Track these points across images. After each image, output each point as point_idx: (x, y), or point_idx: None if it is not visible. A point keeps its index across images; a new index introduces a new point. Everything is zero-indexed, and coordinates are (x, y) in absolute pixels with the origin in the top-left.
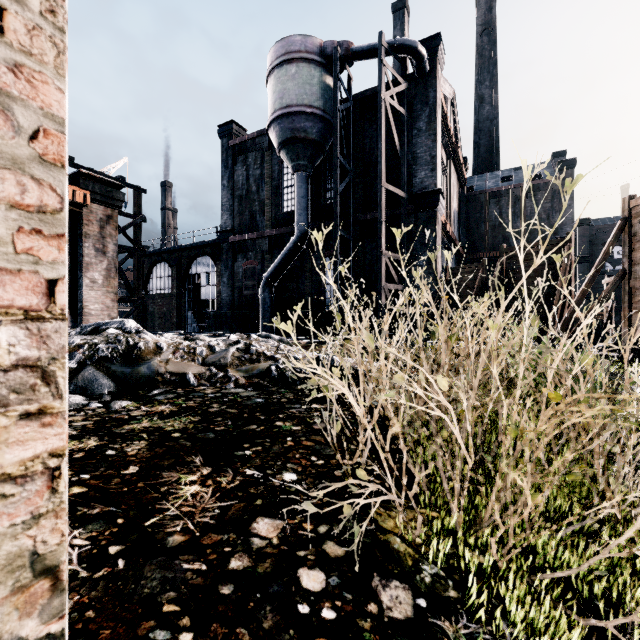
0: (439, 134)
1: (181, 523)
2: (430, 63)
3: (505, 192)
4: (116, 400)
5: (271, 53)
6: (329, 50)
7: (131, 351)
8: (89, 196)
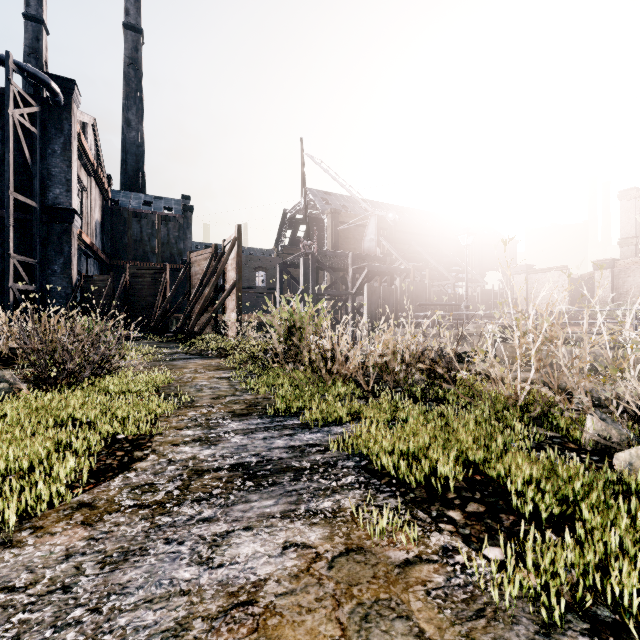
0: (75, 162)
1: None
2: (66, 99)
3: (145, 215)
4: None
5: None
6: None
7: None
8: None
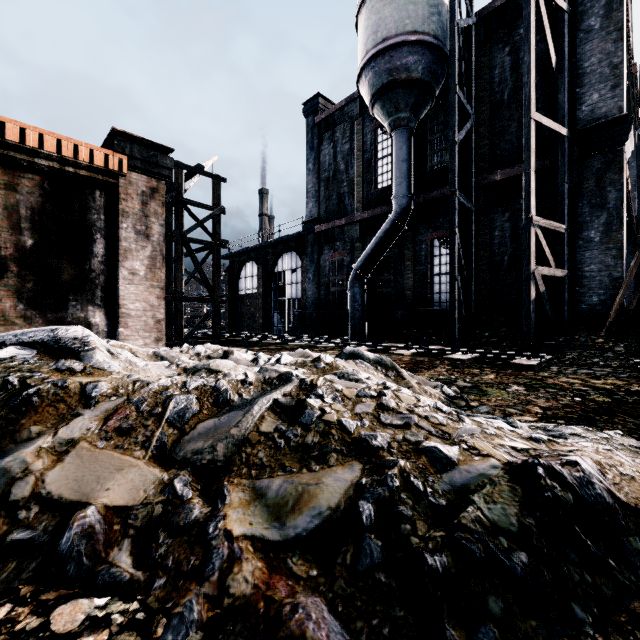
0: (624, 31)
1: None
2: None
3: None
4: None
5: None
6: None
7: None
8: (126, 162)
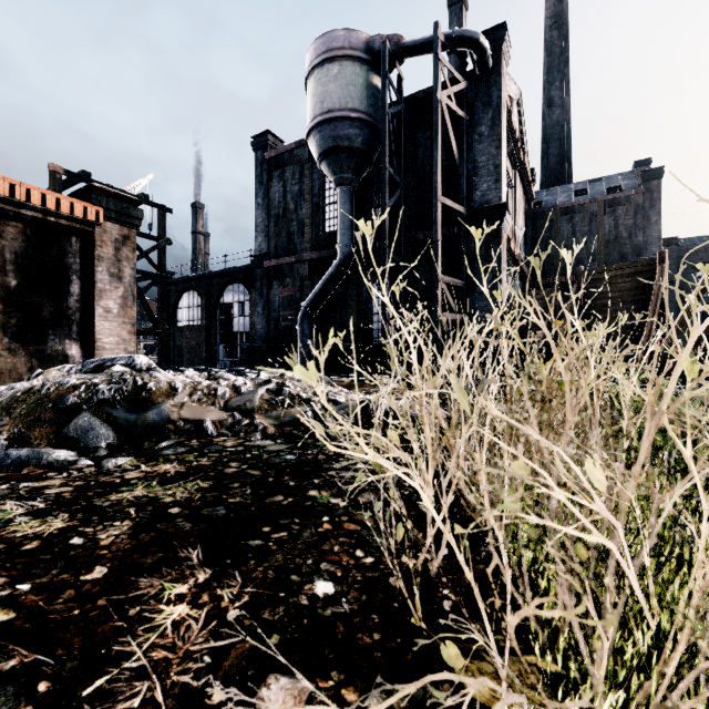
0: (504, 140)
1: (144, 688)
2: (493, 58)
3: (579, 207)
4: (113, 455)
5: (310, 51)
6: (377, 46)
7: (138, 393)
8: (102, 213)
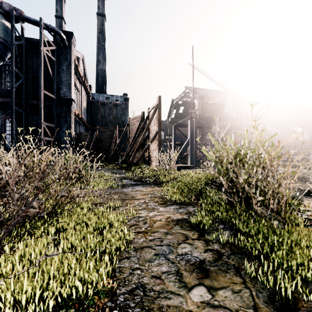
0: (73, 74)
1: None
2: (68, 42)
3: (106, 104)
4: None
5: None
6: (7, 8)
7: None
8: None
